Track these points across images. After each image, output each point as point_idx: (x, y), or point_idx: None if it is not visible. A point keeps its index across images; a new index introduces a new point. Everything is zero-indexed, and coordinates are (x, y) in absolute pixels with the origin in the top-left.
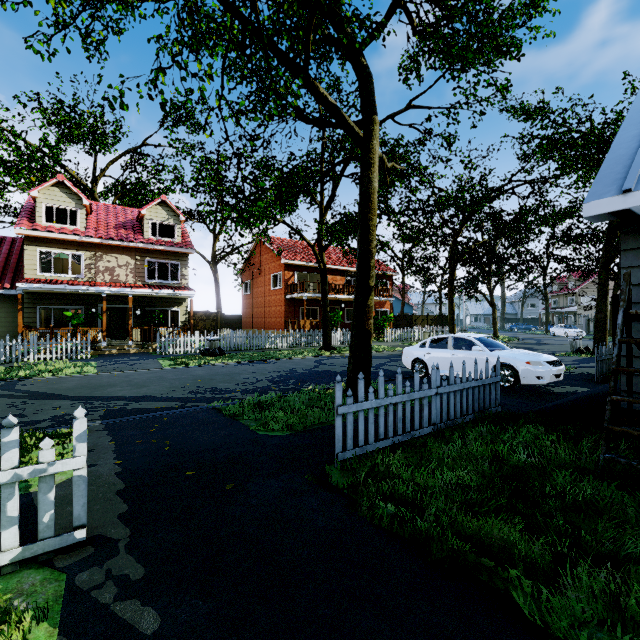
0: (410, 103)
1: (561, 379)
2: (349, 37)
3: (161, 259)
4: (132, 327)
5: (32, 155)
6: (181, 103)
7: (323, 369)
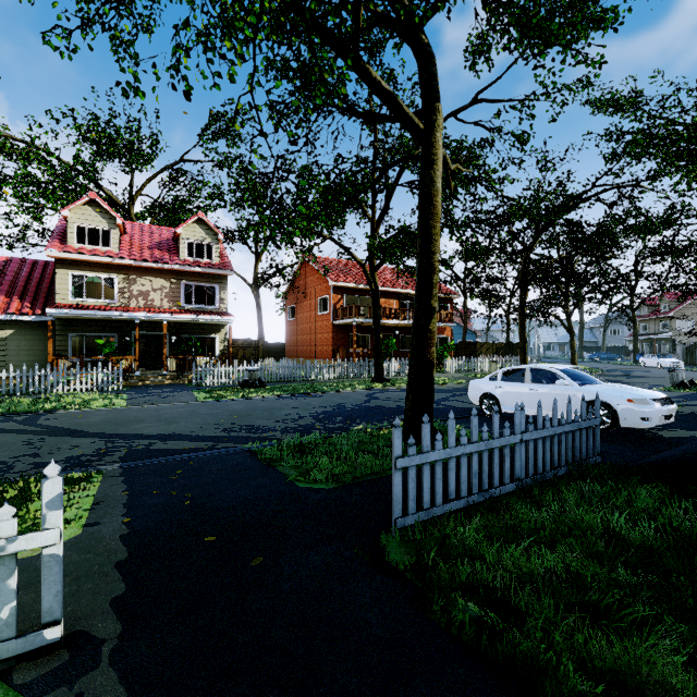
0: (476, 97)
1: (671, 421)
2: (407, 9)
3: (198, 282)
4: (167, 356)
5: (66, 174)
6: (221, 114)
7: (375, 404)
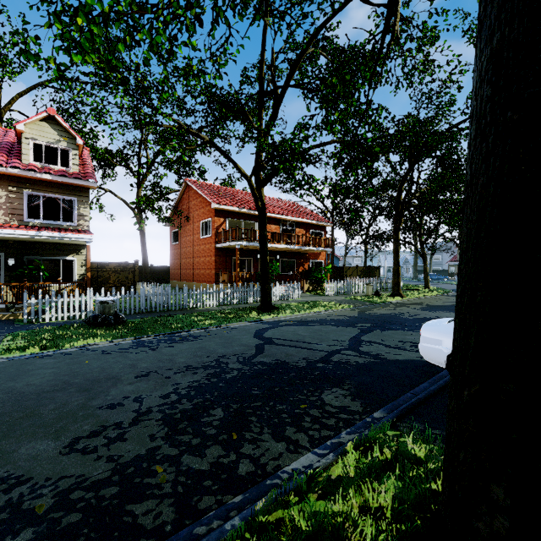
0: None
1: None
2: None
3: (48, 193)
4: None
5: None
6: None
7: (273, 358)
